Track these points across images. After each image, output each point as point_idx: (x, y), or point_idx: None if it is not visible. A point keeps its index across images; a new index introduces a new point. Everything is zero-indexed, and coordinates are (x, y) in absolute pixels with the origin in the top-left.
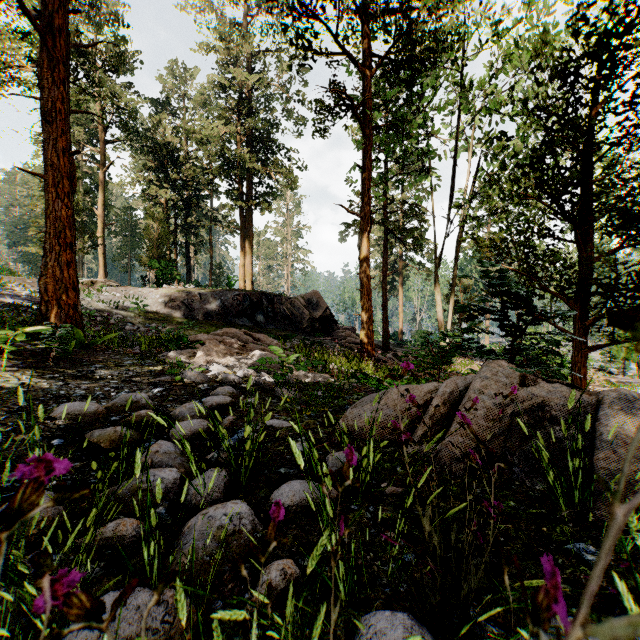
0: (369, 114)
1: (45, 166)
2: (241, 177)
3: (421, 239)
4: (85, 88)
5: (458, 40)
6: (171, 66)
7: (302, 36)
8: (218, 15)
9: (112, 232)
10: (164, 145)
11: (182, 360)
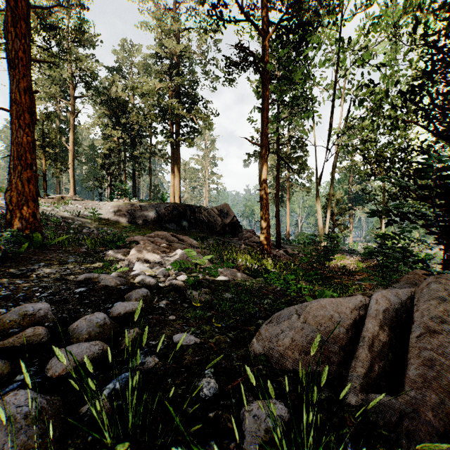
0: (267, 66)
1: (11, 103)
2: (171, 121)
3: (305, 164)
4: (56, 54)
5: (338, 4)
6: (122, 42)
7: (215, 6)
8: (155, 2)
9: (81, 162)
10: (116, 98)
11: (118, 258)
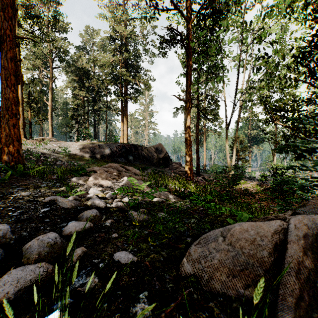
0: (190, 43)
1: (1, 68)
2: (121, 84)
3: (217, 115)
4: (38, 36)
5: None
6: (86, 28)
7: None
8: None
9: (57, 114)
10: (82, 68)
11: (79, 183)
